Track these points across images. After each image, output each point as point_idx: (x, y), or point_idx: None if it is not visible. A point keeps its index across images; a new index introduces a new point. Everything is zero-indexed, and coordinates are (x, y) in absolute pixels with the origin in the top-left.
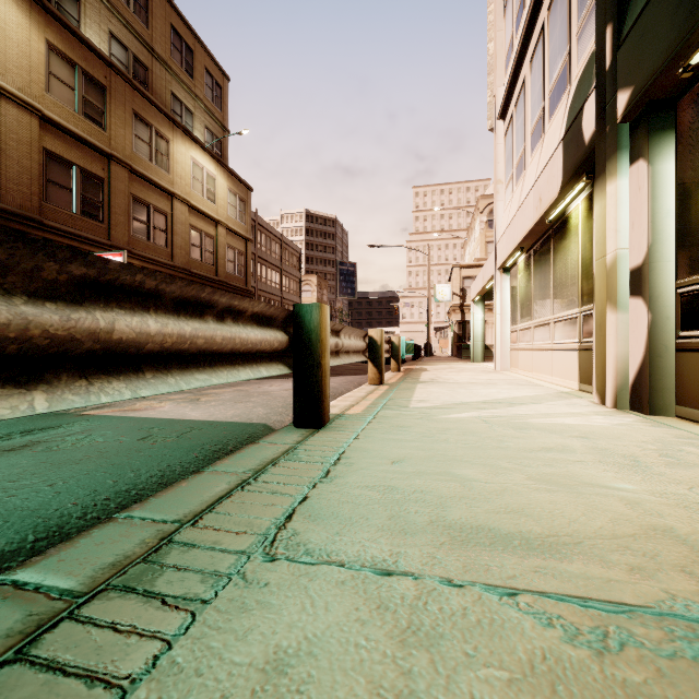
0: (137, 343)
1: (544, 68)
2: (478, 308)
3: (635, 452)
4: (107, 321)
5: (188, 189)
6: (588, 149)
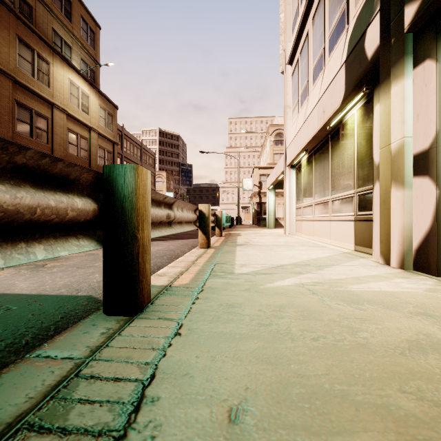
0: None
1: (324, 19)
2: (272, 193)
3: None
4: None
5: (66, 102)
6: (371, 62)
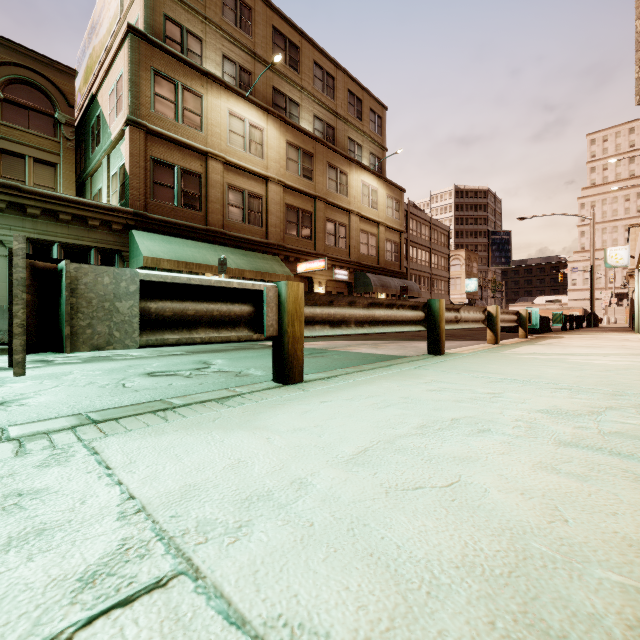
0: (379, 318)
1: None
2: None
3: (594, 369)
4: (374, 313)
5: (359, 204)
6: None
